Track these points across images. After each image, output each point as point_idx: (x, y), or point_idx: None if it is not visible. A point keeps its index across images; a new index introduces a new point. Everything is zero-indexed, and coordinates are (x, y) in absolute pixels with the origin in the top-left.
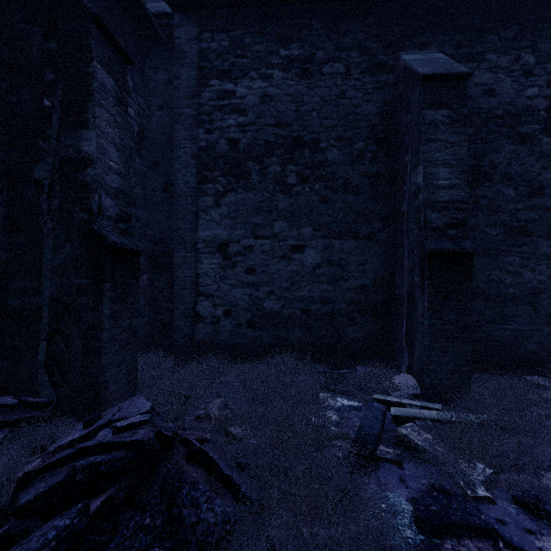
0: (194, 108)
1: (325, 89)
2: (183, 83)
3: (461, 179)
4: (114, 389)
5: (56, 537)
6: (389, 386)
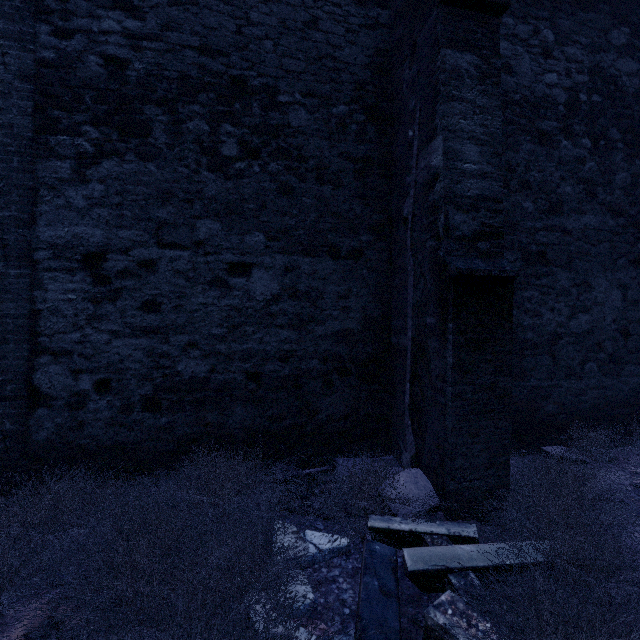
0: None
1: (287, 7)
2: None
3: (493, 165)
4: None
5: None
6: (392, 497)
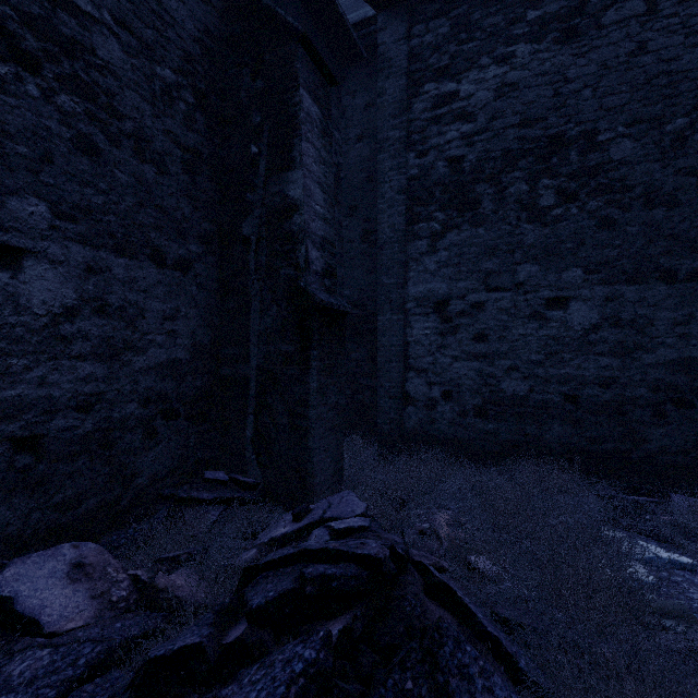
0: (402, 127)
1: (607, 48)
2: (389, 100)
3: None
4: (320, 479)
5: (303, 673)
6: None
